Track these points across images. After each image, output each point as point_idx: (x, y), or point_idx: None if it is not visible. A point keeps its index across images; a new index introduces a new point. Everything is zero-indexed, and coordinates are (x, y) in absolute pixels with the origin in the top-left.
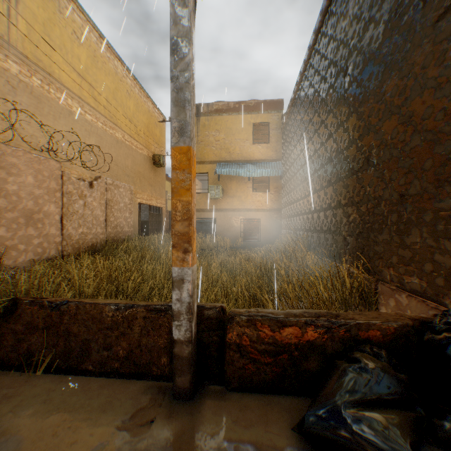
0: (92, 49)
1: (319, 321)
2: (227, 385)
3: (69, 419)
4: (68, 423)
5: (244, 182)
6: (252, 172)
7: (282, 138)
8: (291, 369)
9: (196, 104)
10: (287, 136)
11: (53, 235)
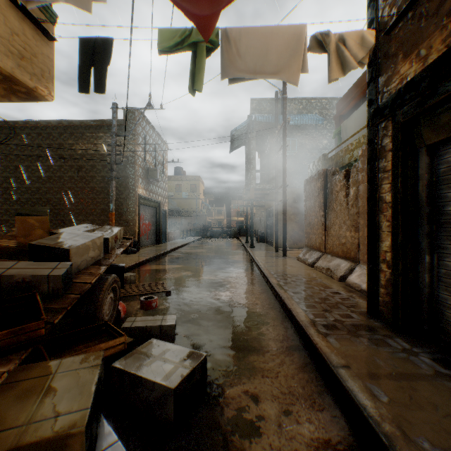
0: None
1: None
2: None
3: None
4: None
5: None
6: None
7: None
8: None
9: None
10: None
11: None
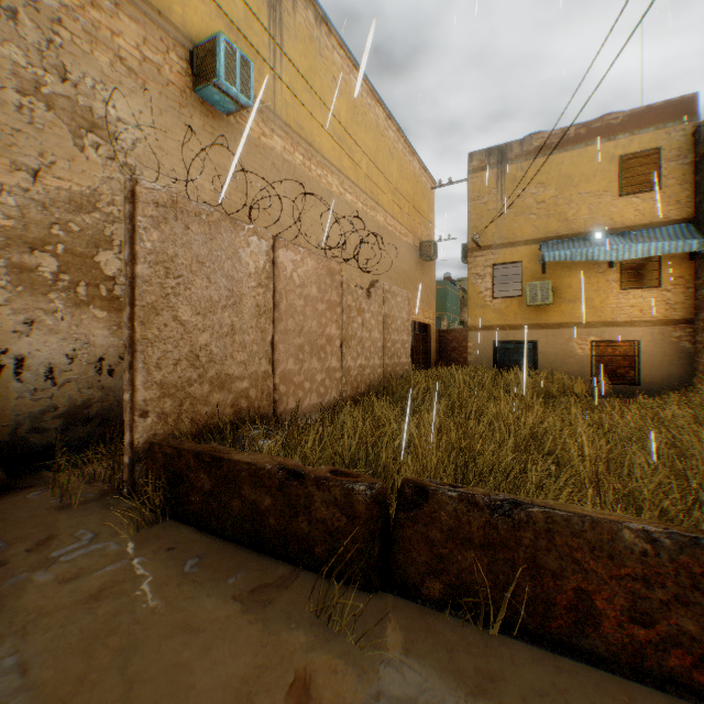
0: (352, 98)
1: None
2: None
3: None
4: None
5: (597, 271)
6: (623, 250)
7: (696, 173)
8: None
9: (500, 146)
10: None
11: (333, 369)
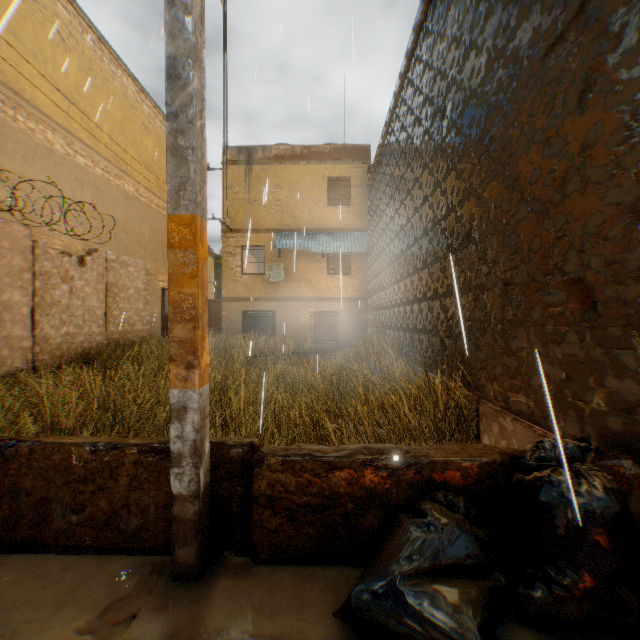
0: (87, 59)
1: (381, 460)
2: (253, 555)
3: (4, 622)
4: (1, 629)
5: (315, 259)
6: (327, 246)
7: (369, 199)
8: (343, 529)
9: (248, 147)
10: (375, 197)
11: (18, 338)
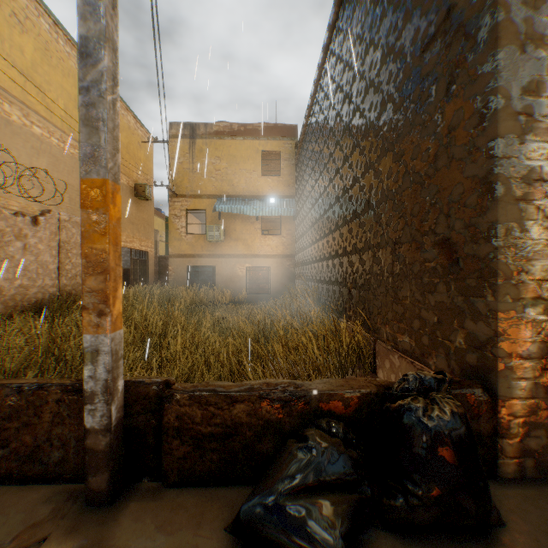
0: (43, 40)
1: (276, 394)
2: (164, 480)
3: None
4: None
5: (250, 222)
6: (260, 210)
7: (296, 171)
8: (242, 454)
9: (191, 123)
10: (300, 169)
11: None
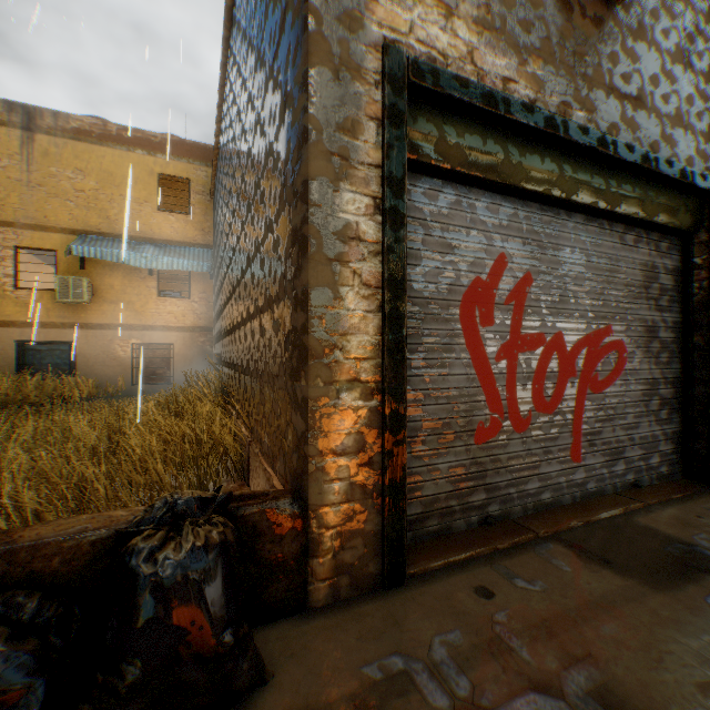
0: None
1: None
2: None
3: None
4: None
5: (141, 276)
6: (153, 260)
7: (213, 211)
8: None
9: (28, 106)
10: (215, 208)
11: None
